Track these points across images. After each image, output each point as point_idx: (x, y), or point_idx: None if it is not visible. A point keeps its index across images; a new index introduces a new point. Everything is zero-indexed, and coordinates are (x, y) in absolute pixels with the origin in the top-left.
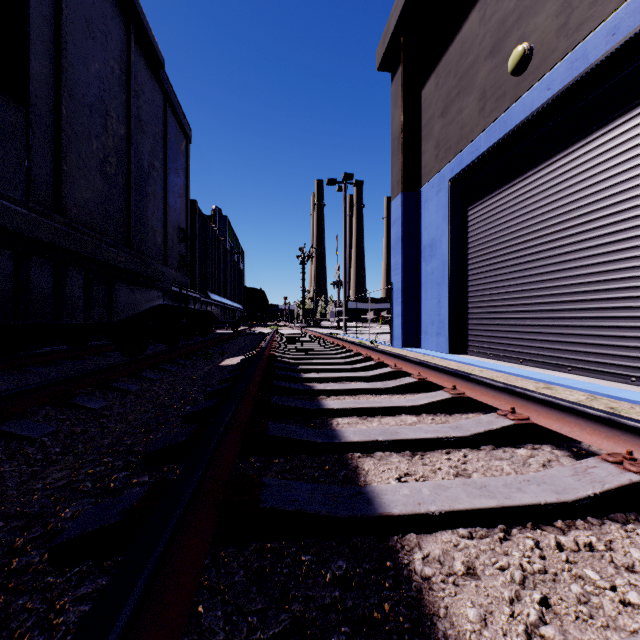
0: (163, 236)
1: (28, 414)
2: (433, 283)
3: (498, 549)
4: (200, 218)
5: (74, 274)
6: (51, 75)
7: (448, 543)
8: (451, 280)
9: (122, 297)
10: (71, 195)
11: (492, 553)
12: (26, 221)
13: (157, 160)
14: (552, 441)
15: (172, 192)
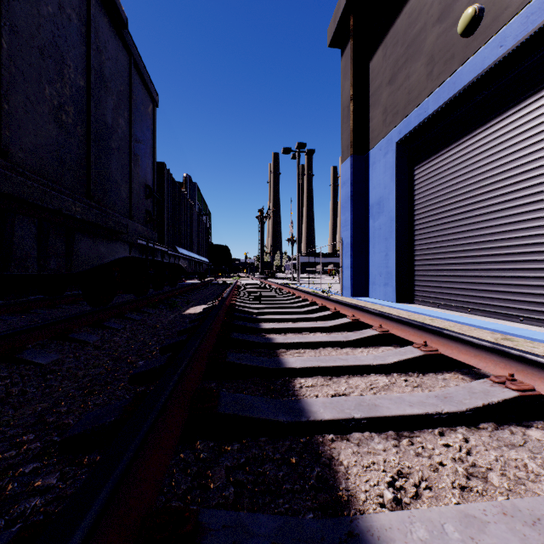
0: (128, 191)
1: None
2: (381, 238)
3: None
4: (168, 179)
5: (25, 223)
6: None
7: None
8: (398, 234)
9: (84, 248)
10: (16, 138)
11: None
12: None
13: (122, 118)
14: None
15: (138, 150)
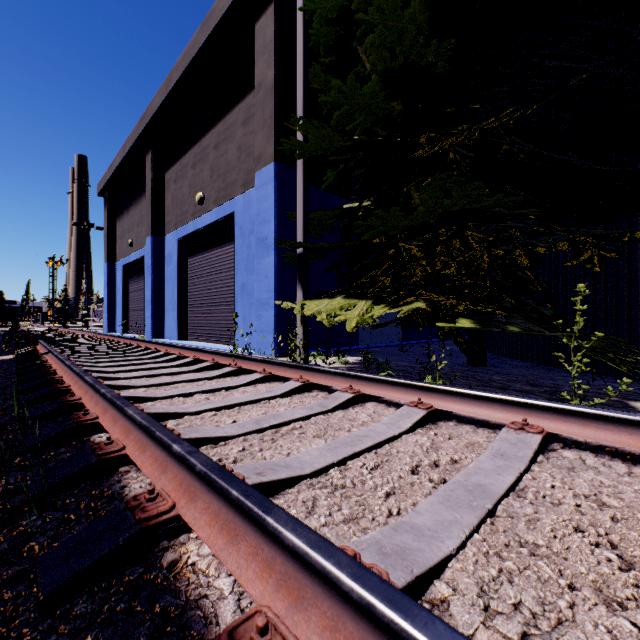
0: None
1: None
2: (119, 305)
3: None
4: None
5: None
6: None
7: None
8: (123, 305)
9: None
10: None
11: None
12: None
13: None
14: None
15: None
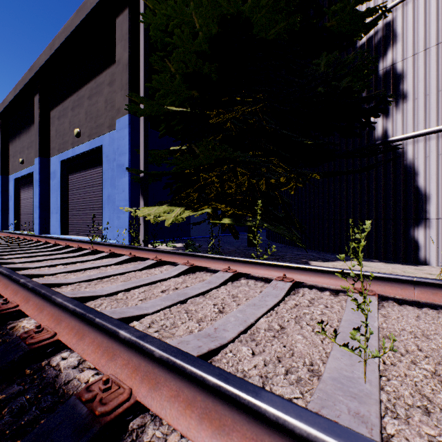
0: None
1: None
2: (12, 209)
3: None
4: None
5: None
6: None
7: None
8: (15, 209)
9: None
10: None
11: None
12: None
13: None
14: None
15: None
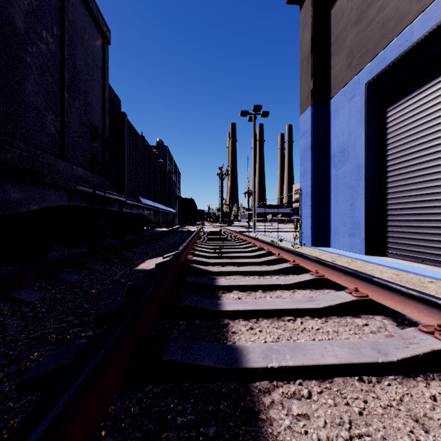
0: (60, 126)
1: None
2: (345, 186)
3: None
4: (130, 131)
5: None
6: None
7: None
8: (368, 182)
9: None
10: None
11: None
12: None
13: (47, 31)
14: None
15: (78, 82)
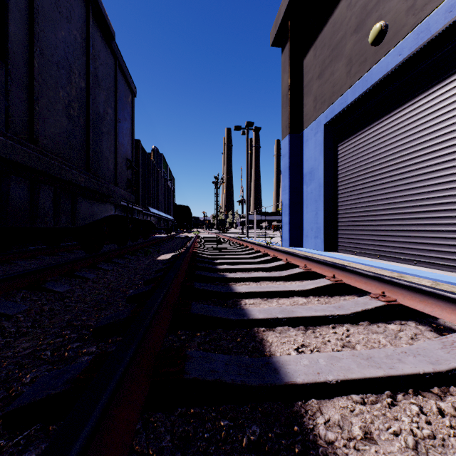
0: (114, 164)
1: (9, 296)
2: (312, 200)
3: (389, 414)
4: (142, 153)
5: (45, 190)
6: (26, 37)
7: (345, 409)
8: (325, 197)
9: (83, 208)
10: (42, 129)
11: (384, 418)
12: (3, 146)
13: (110, 108)
14: (415, 318)
15: (121, 132)
